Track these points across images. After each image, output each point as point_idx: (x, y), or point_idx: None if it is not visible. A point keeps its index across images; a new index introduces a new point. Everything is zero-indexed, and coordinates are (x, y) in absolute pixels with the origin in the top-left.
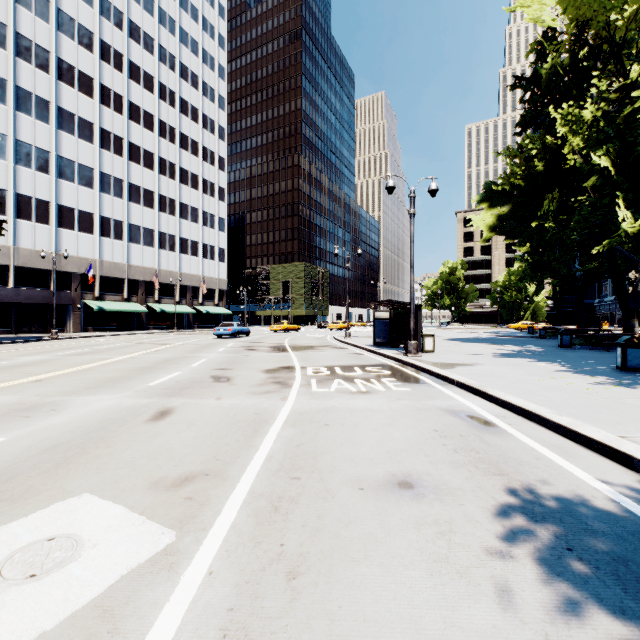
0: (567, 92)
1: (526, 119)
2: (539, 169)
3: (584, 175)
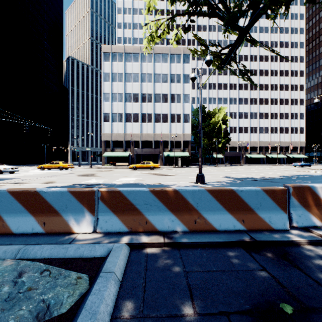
0: None
1: None
2: None
3: None
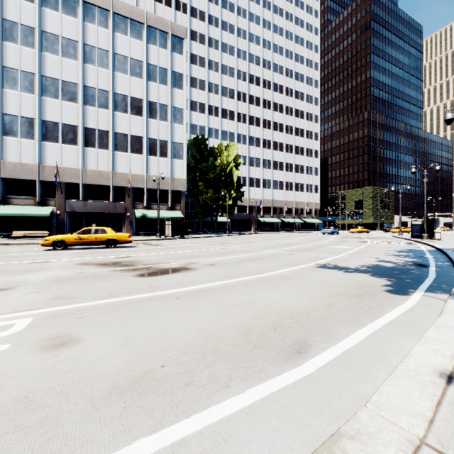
0: None
1: None
2: None
3: None
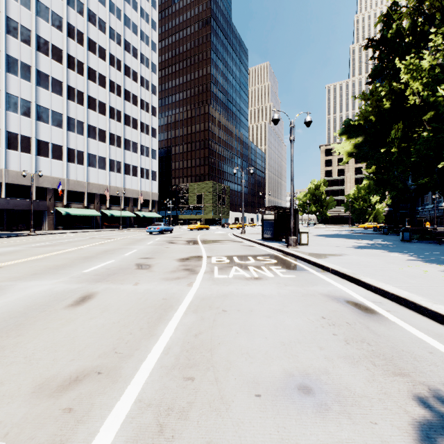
0: (408, 50)
1: (376, 72)
2: (387, 108)
3: (422, 111)
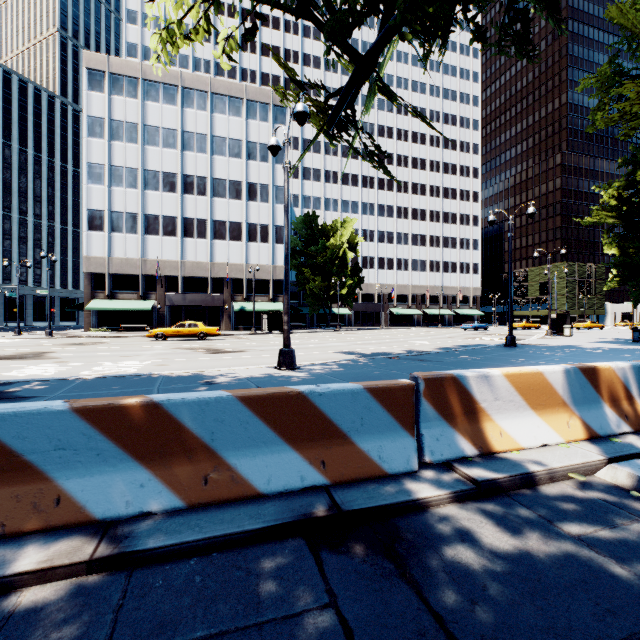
0: None
1: None
2: None
3: None
